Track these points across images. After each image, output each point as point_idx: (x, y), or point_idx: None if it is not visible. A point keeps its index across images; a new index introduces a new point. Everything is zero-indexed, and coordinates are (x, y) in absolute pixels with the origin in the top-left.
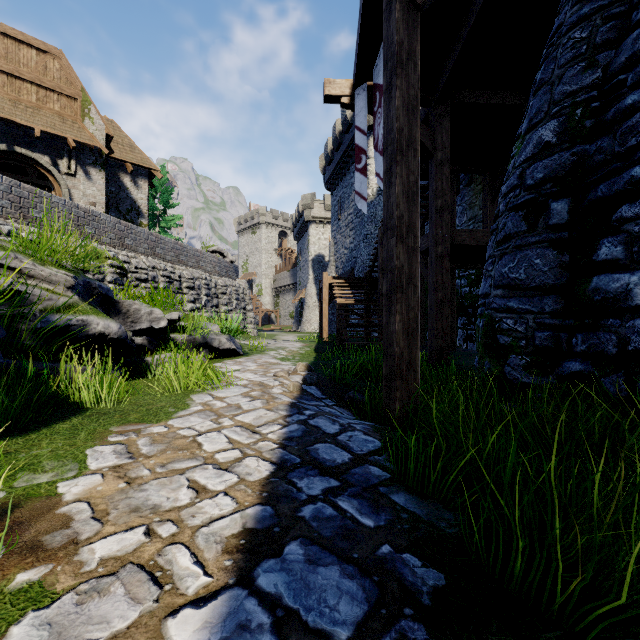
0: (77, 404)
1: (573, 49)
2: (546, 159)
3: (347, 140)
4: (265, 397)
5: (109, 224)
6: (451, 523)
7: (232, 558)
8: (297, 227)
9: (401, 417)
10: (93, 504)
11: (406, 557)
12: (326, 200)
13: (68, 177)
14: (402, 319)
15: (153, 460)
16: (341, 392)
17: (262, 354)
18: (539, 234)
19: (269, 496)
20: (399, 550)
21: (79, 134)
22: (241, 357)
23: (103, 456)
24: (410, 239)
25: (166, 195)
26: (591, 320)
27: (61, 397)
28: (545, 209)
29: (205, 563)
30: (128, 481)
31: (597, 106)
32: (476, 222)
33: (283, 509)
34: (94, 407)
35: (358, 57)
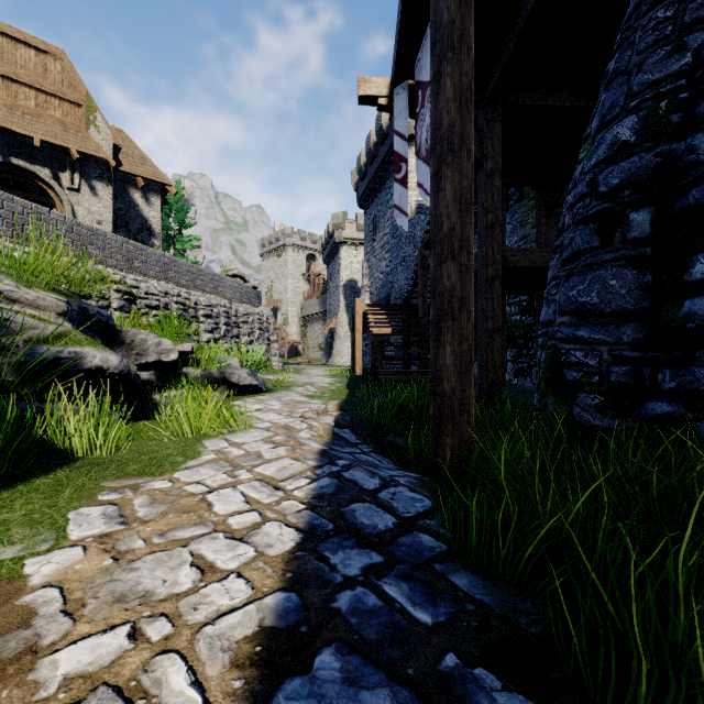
0: (67, 452)
1: (655, 31)
2: (623, 162)
3: (382, 152)
4: (290, 443)
5: (115, 244)
6: (532, 618)
7: (243, 676)
8: (327, 249)
9: (452, 468)
10: (66, 590)
11: (479, 674)
12: (359, 219)
13: (71, 192)
14: (453, 351)
15: (150, 526)
16: (379, 436)
17: (288, 391)
18: (615, 250)
19: (294, 578)
20: (469, 662)
21: (83, 144)
22: (264, 394)
23: (89, 521)
24: (463, 256)
25: (182, 213)
26: (682, 352)
27: (48, 444)
28: (622, 221)
29: (206, 684)
30: (116, 556)
31: (686, 97)
32: (528, 242)
33: (312, 597)
34: (87, 456)
35: (398, 50)
